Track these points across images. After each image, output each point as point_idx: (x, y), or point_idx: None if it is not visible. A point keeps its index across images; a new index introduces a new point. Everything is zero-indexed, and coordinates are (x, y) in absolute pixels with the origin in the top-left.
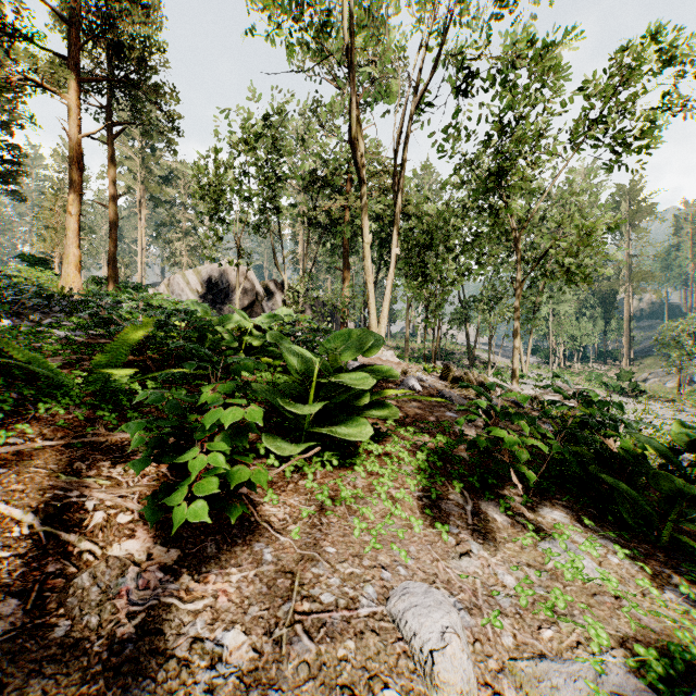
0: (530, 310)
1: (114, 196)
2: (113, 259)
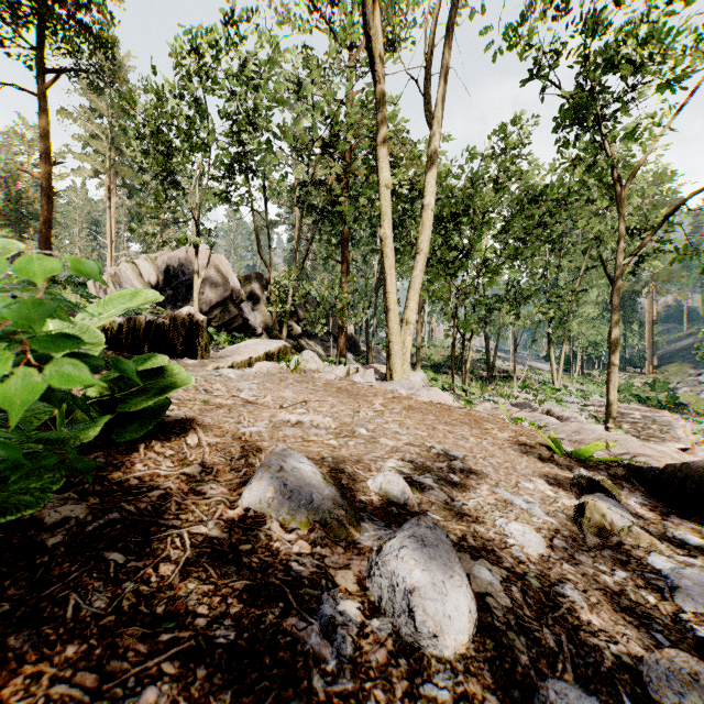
0: (564, 311)
1: (48, 163)
2: (46, 244)
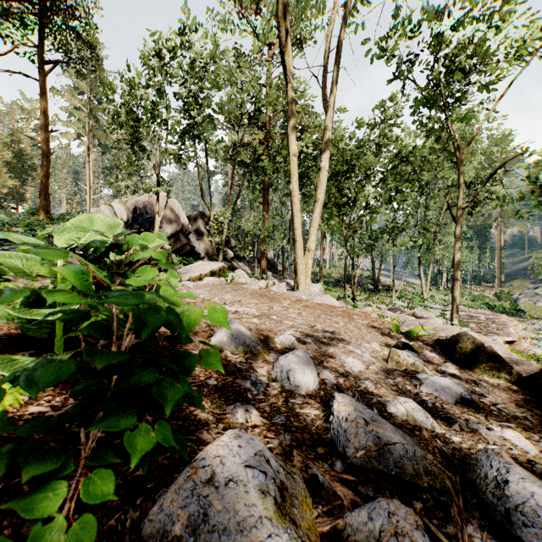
0: (430, 240)
1: (46, 131)
2: (45, 191)
